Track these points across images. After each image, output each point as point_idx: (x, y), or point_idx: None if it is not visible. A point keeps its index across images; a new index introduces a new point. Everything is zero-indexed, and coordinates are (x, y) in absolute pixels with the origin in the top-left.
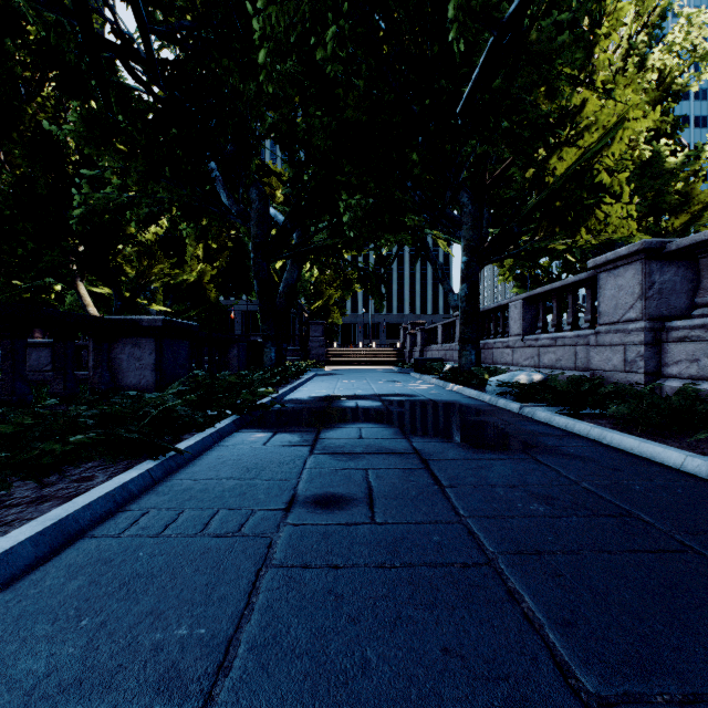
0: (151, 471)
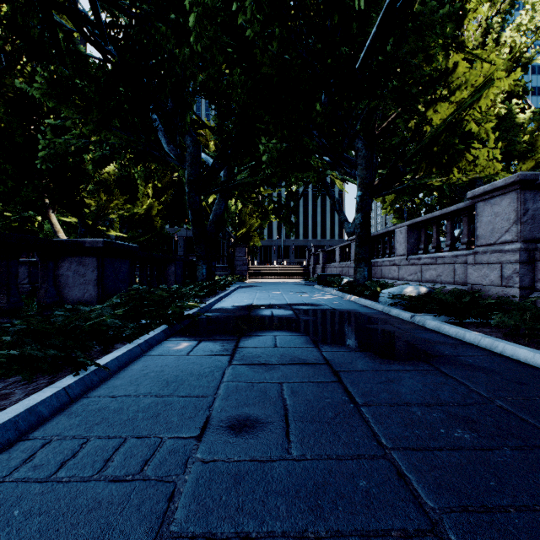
0: (67, 389)
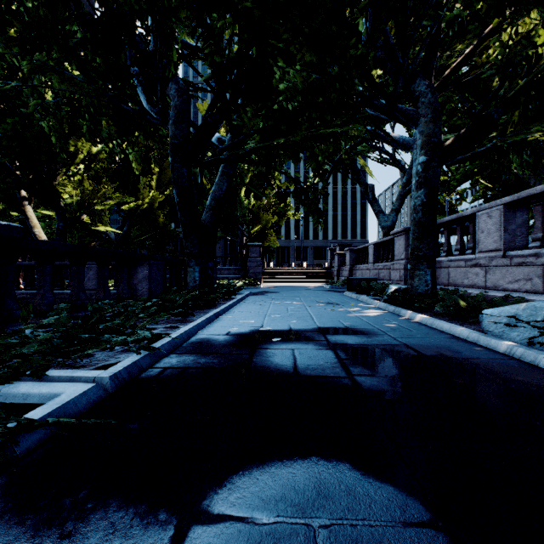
0: None
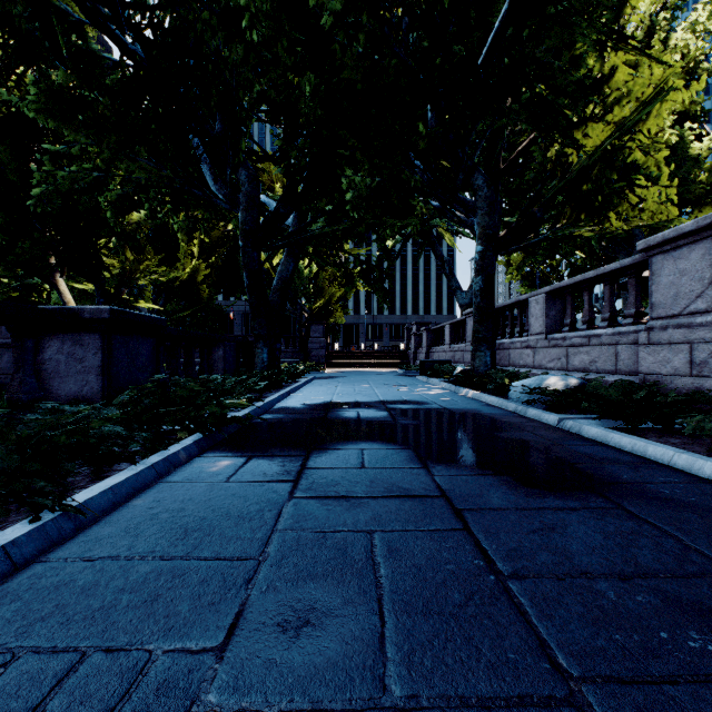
0: (10, 548)
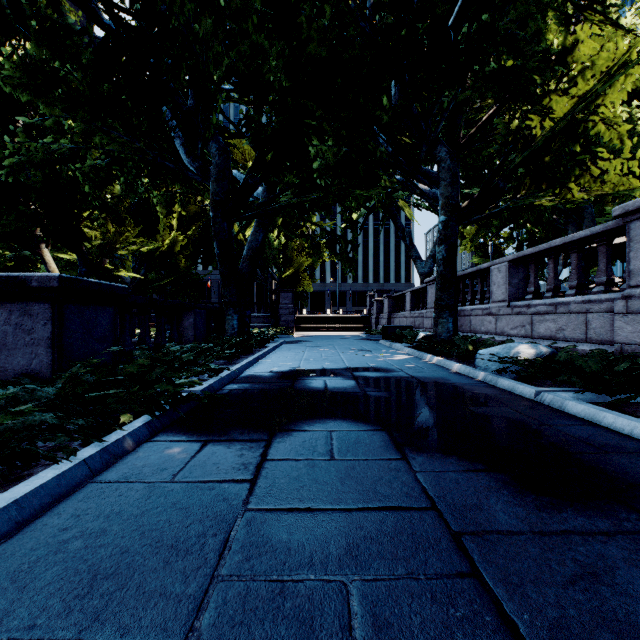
0: None
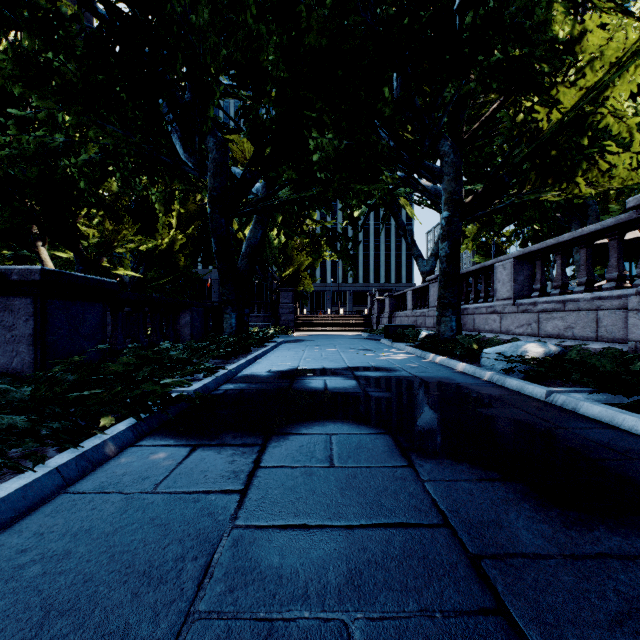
0: None
